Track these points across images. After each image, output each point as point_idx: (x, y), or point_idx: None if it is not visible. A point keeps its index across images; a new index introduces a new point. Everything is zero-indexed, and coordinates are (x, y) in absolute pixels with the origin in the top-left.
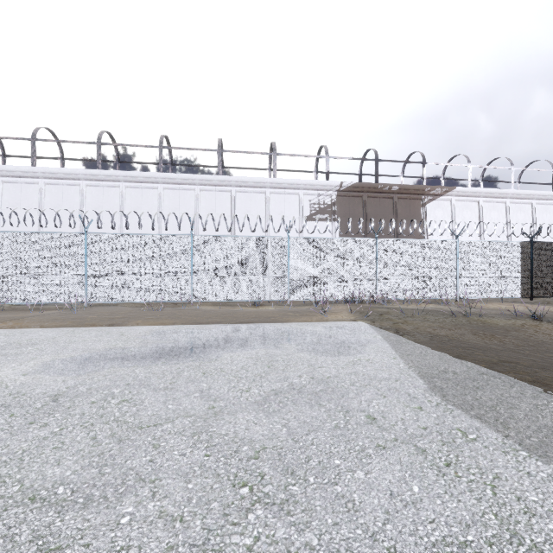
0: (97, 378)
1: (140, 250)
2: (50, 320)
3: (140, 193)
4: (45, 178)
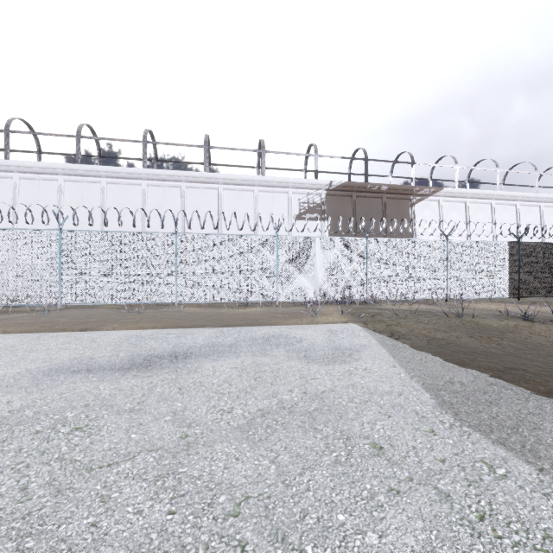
0: (50, 398)
1: (120, 248)
2: (16, 324)
3: (122, 189)
4: (19, 172)
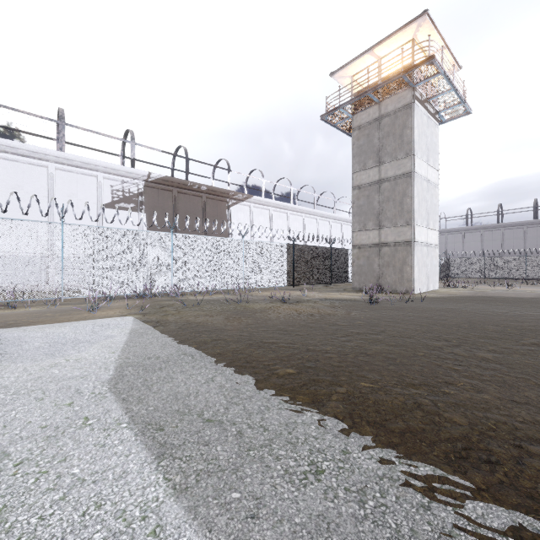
0: None
1: None
2: None
3: None
4: None
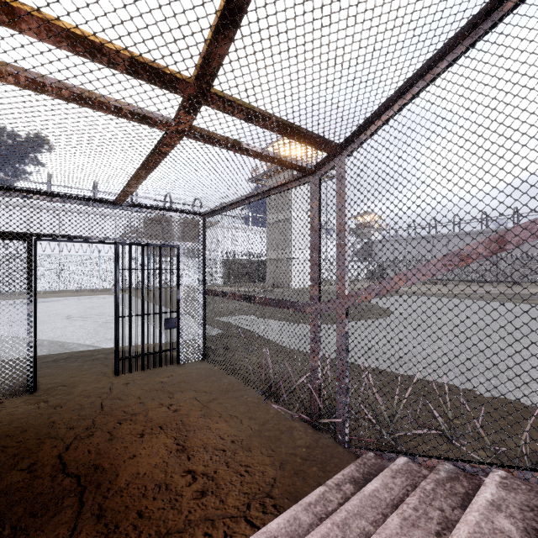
0: None
1: None
2: None
3: None
4: None
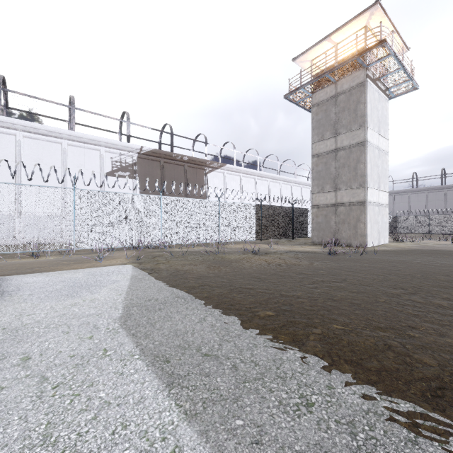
0: None
1: None
2: None
3: None
4: None
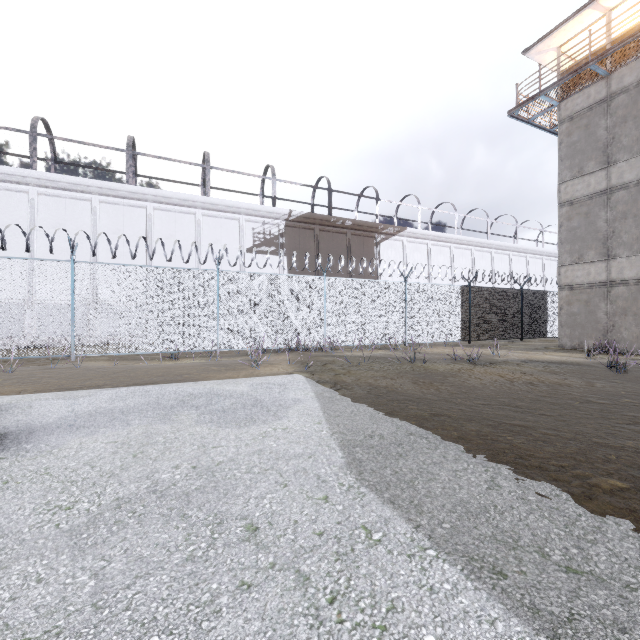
0: None
1: None
2: None
3: None
4: None
